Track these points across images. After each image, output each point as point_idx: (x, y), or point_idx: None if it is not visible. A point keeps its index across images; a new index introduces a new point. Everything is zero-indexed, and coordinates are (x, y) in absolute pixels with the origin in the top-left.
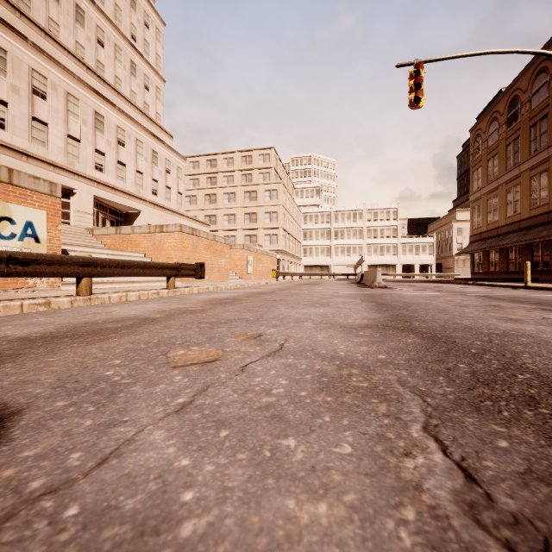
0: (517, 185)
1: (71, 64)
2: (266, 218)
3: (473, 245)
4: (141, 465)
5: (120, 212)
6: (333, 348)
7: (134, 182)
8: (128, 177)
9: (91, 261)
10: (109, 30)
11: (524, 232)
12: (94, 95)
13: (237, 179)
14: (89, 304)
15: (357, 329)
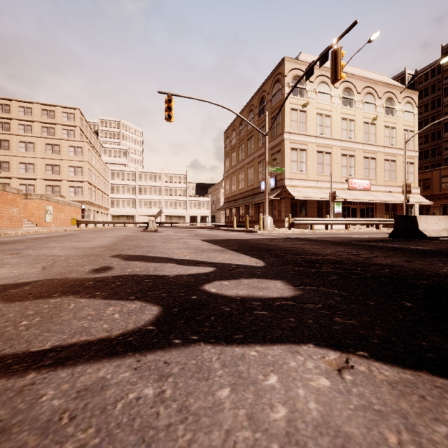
0: (243, 172)
1: None
2: (71, 171)
3: (225, 204)
4: None
5: None
6: (56, 253)
7: None
8: None
9: None
10: None
11: (245, 199)
12: None
13: (37, 130)
14: None
15: (82, 248)
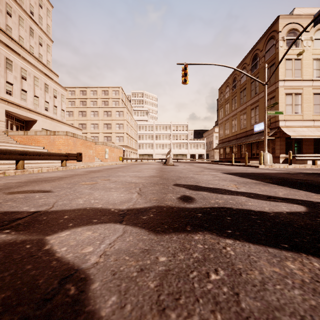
0: (235, 118)
1: None
2: (117, 127)
3: (219, 145)
4: (85, 192)
5: (22, 120)
6: (131, 181)
7: (33, 102)
8: (28, 99)
9: (24, 152)
10: (15, 6)
11: (238, 140)
12: (5, 47)
13: (99, 103)
14: (23, 173)
15: (143, 177)
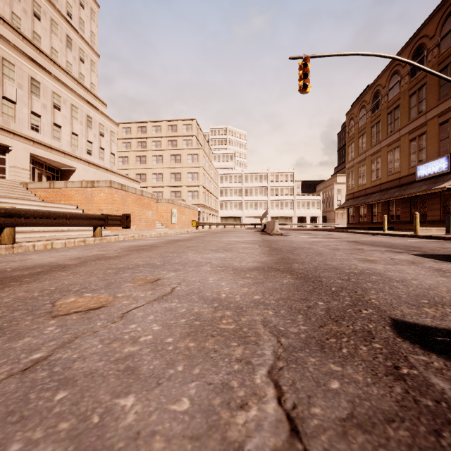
0: (378, 157)
1: (6, 32)
2: (189, 177)
3: (348, 202)
4: None
5: (56, 169)
6: (218, 290)
7: (70, 142)
8: (63, 137)
9: (14, 212)
10: (45, 6)
11: (383, 192)
12: (30, 62)
13: (164, 144)
14: (11, 251)
15: (246, 272)
